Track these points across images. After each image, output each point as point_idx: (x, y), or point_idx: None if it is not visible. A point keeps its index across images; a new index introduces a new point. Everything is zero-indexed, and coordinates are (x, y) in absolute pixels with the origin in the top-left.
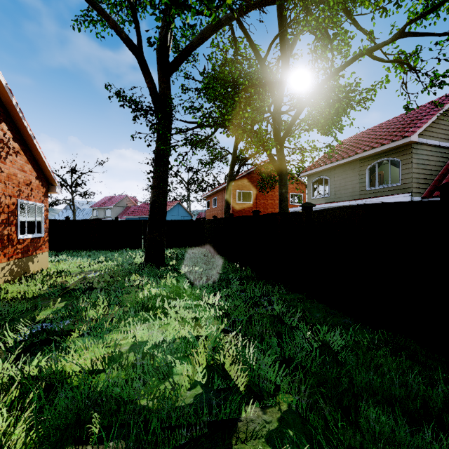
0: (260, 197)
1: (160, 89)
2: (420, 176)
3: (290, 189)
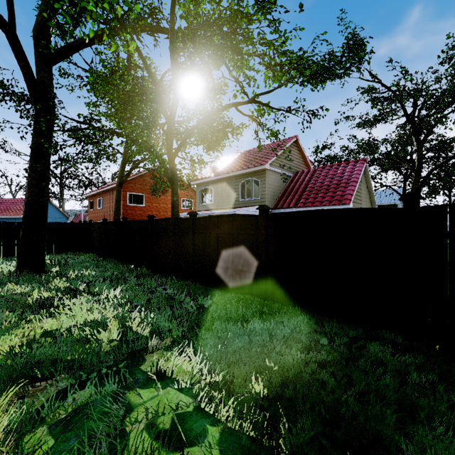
0: (153, 200)
1: (38, 77)
2: (271, 193)
3: (181, 194)
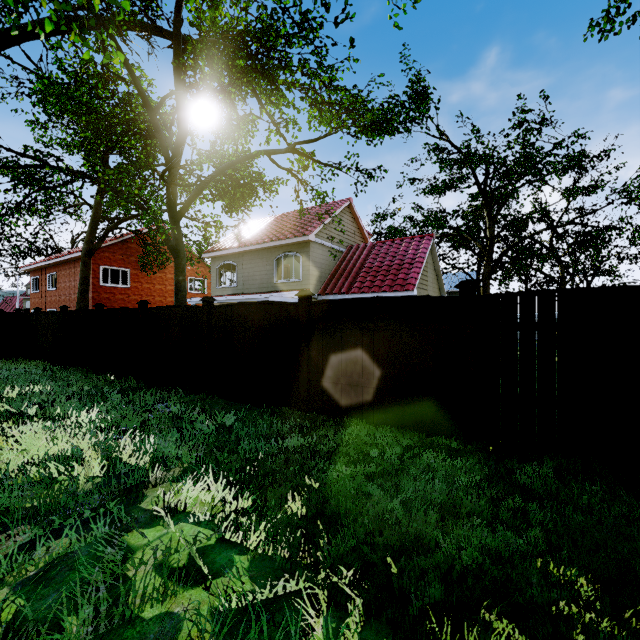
0: (143, 279)
1: None
2: (317, 274)
3: (188, 271)
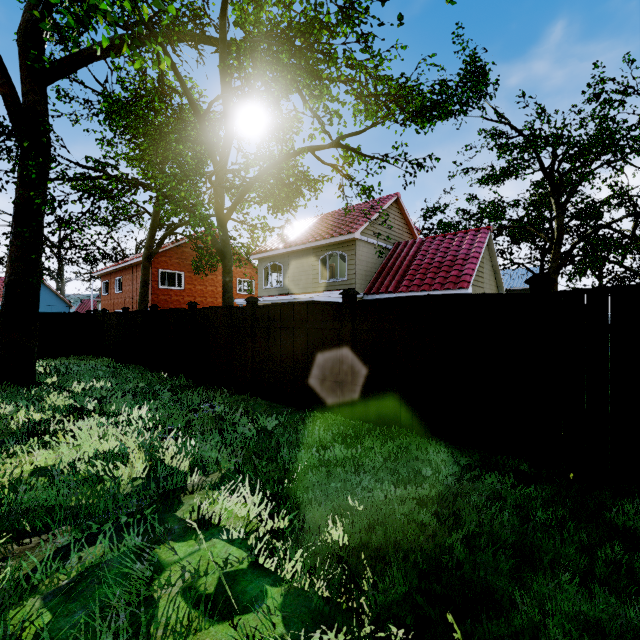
0: (196, 281)
1: (26, 100)
2: (362, 273)
3: (237, 273)
